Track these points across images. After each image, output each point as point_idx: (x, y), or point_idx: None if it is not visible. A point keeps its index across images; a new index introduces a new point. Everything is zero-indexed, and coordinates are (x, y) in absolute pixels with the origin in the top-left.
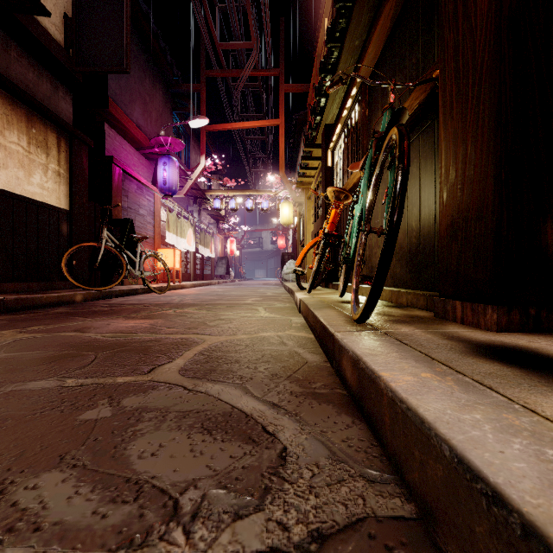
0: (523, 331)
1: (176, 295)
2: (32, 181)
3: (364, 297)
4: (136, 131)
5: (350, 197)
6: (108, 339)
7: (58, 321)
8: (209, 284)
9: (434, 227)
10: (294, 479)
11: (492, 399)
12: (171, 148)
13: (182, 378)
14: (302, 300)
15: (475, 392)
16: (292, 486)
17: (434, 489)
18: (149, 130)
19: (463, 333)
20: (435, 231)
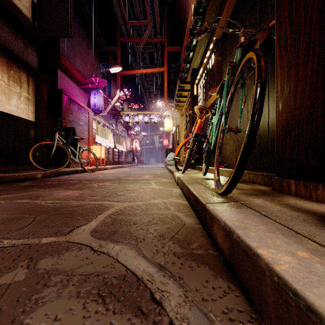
0: None
1: (101, 173)
2: (10, 103)
3: None
4: (77, 74)
5: (209, 112)
6: (48, 204)
7: (20, 191)
8: (122, 167)
9: (267, 129)
10: None
11: None
12: (99, 84)
13: (92, 238)
14: (179, 177)
15: None
16: None
17: None
18: (85, 74)
19: (302, 204)
20: (269, 132)
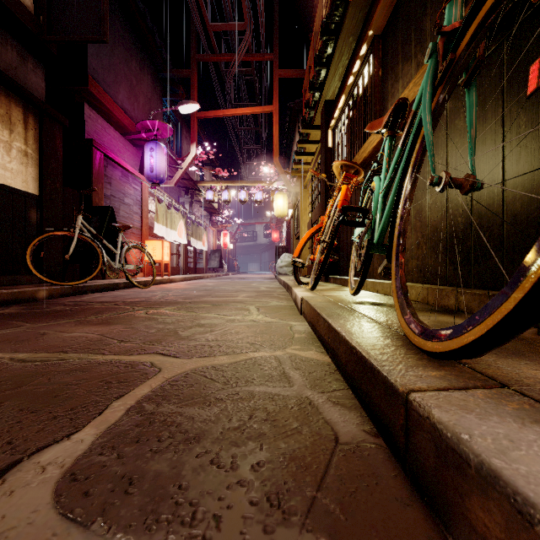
0: None
1: (161, 290)
2: None
3: (381, 295)
4: (120, 115)
5: (361, 173)
6: (12, 365)
7: None
8: (201, 278)
9: (501, 198)
10: None
11: None
12: (159, 133)
13: (48, 515)
14: (305, 299)
15: None
16: None
17: None
18: (135, 115)
19: None
20: (504, 202)
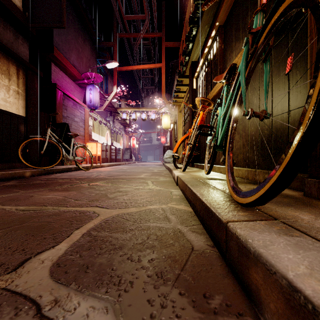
0: None
1: (96, 171)
2: None
3: (223, 174)
4: (72, 69)
5: (211, 104)
6: (17, 212)
7: None
8: (119, 164)
9: (287, 120)
10: None
11: None
12: (94, 80)
13: (48, 281)
14: (179, 177)
15: None
16: None
17: None
18: (81, 69)
19: None
20: (289, 122)
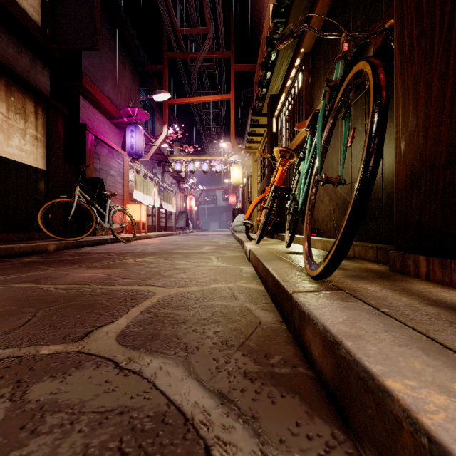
0: None
1: (141, 244)
2: (11, 143)
3: None
4: (107, 103)
5: (295, 156)
6: (59, 291)
7: (21, 271)
8: (171, 235)
9: (381, 181)
10: None
11: None
12: (138, 118)
13: (118, 347)
14: (252, 250)
15: None
16: None
17: None
18: (119, 103)
19: (440, 294)
20: (383, 184)
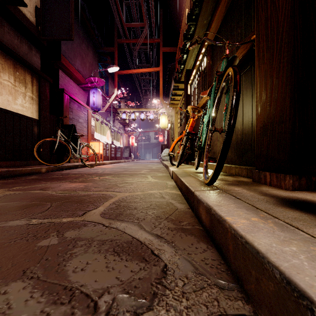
0: (308, 190)
1: (100, 168)
2: (16, 102)
3: (209, 170)
4: (77, 74)
5: (201, 111)
6: (59, 194)
7: (30, 184)
8: (119, 162)
9: (251, 128)
10: (172, 287)
11: (301, 236)
12: (97, 84)
13: (102, 218)
14: (173, 171)
15: (288, 231)
16: (171, 292)
17: (266, 298)
18: (84, 74)
19: (272, 191)
20: (252, 130)
